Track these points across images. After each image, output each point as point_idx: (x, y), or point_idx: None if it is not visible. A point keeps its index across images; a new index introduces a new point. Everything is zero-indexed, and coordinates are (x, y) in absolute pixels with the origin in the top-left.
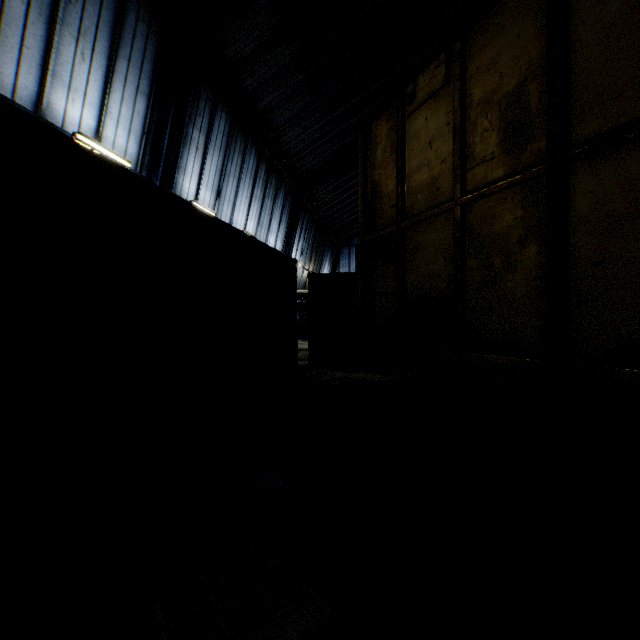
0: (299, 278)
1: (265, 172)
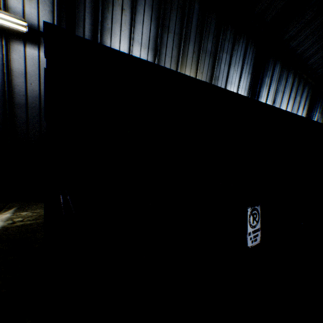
0: None
1: (296, 82)
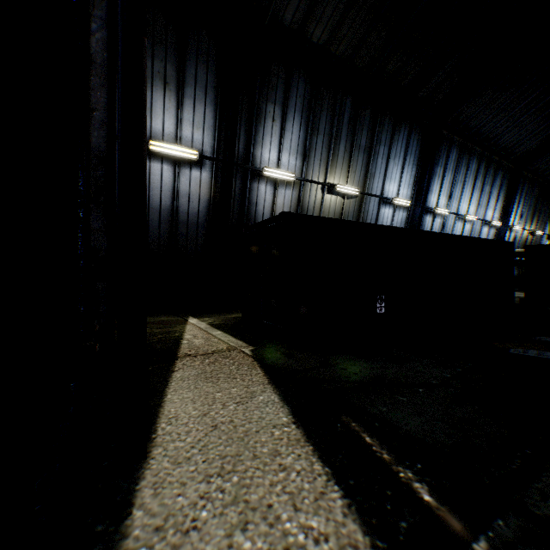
0: (516, 238)
1: (483, 168)
